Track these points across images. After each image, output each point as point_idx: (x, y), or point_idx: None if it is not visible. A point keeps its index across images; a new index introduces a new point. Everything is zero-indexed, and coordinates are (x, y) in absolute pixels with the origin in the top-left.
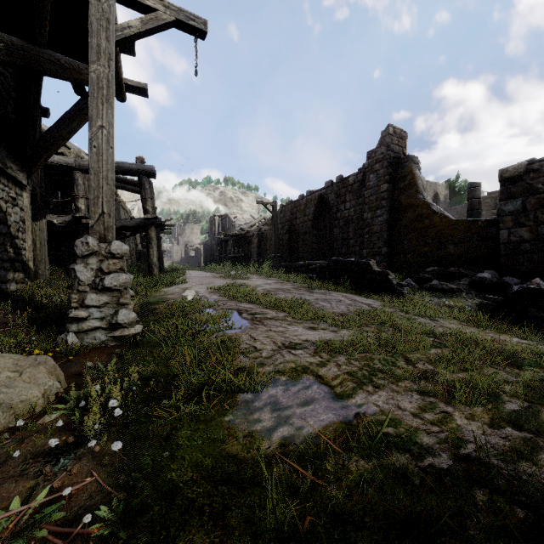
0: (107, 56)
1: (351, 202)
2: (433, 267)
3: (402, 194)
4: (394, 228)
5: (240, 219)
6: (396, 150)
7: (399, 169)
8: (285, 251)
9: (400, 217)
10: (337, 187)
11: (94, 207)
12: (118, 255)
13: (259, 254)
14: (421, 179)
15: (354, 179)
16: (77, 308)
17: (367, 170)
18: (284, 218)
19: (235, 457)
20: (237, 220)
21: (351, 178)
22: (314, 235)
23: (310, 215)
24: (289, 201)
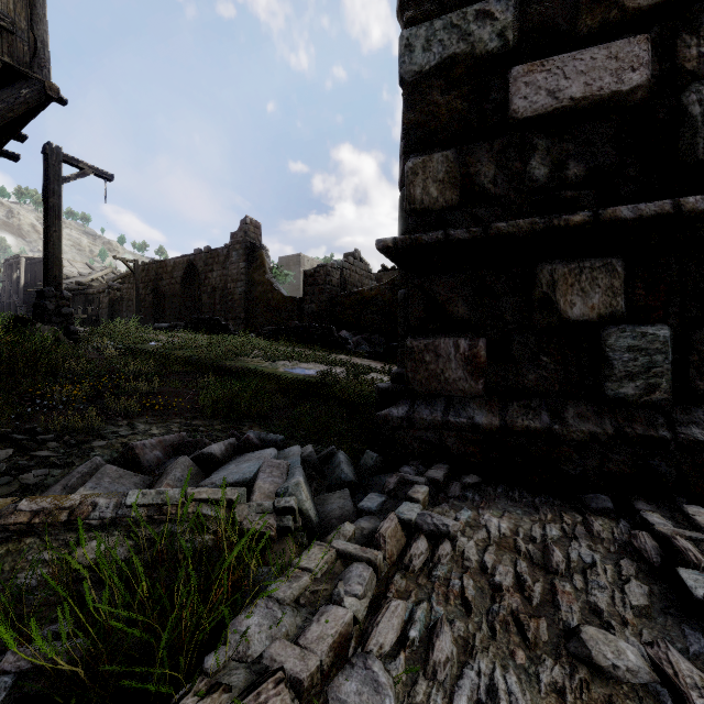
0: (59, 194)
1: (218, 272)
2: (270, 327)
3: (256, 272)
4: (251, 298)
5: (70, 268)
6: (253, 237)
7: (254, 253)
8: (148, 313)
9: (255, 290)
10: (206, 256)
11: (52, 273)
12: (67, 298)
13: (112, 316)
14: (268, 264)
15: (221, 253)
16: (48, 323)
17: (231, 248)
18: (147, 277)
19: (156, 346)
20: (64, 269)
21: (218, 251)
22: (183, 298)
23: (179, 278)
24: (154, 260)
